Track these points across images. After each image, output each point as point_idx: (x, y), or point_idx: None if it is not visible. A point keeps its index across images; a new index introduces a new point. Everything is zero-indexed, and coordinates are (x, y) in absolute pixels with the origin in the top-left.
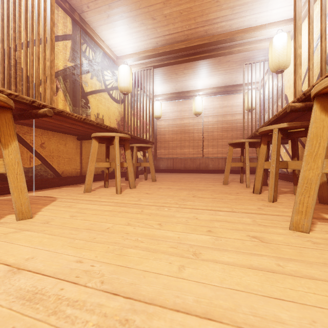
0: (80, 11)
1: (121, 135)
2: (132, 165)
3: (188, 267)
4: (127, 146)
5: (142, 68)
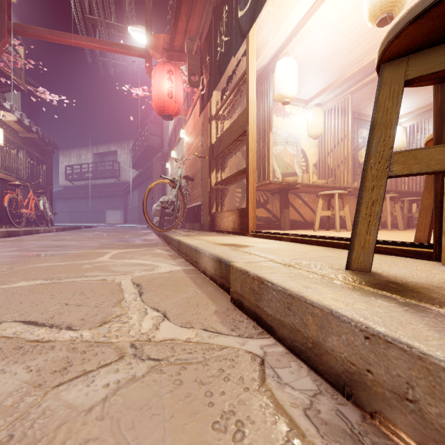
0: (357, 111)
1: (391, 195)
2: (403, 215)
3: (408, 234)
4: (396, 201)
5: (418, 120)
